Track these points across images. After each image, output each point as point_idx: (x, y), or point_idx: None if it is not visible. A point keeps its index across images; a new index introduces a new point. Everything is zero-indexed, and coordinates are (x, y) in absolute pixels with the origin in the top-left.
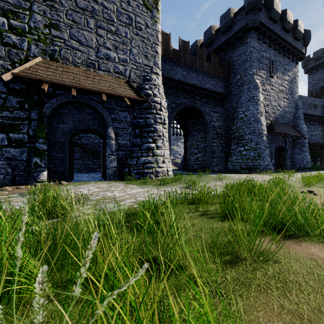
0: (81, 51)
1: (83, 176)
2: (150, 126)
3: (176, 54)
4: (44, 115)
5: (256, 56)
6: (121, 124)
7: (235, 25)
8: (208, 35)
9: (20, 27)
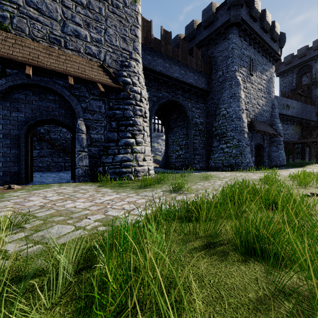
0: (41, 23)
1: (49, 176)
2: (128, 118)
3: (158, 44)
4: None
5: (238, 53)
6: (94, 115)
7: (217, 20)
8: (190, 29)
9: None
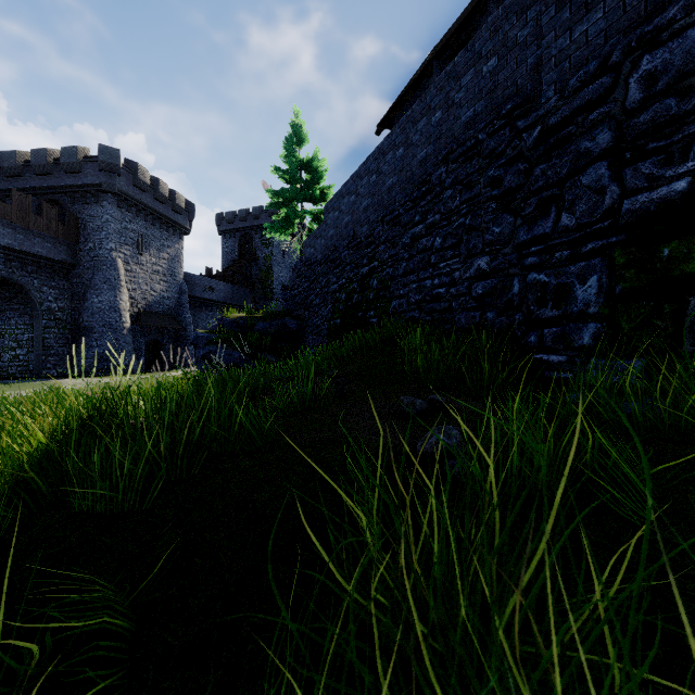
0: None
1: None
2: None
3: None
4: None
5: (117, 228)
6: None
7: (85, 174)
8: (40, 160)
9: None
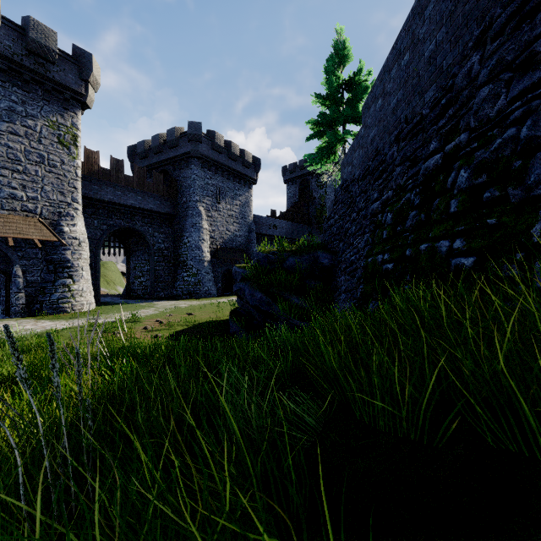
0: None
1: None
2: (66, 262)
3: (107, 174)
4: None
5: (200, 184)
6: (30, 261)
7: (180, 146)
8: (156, 143)
9: None
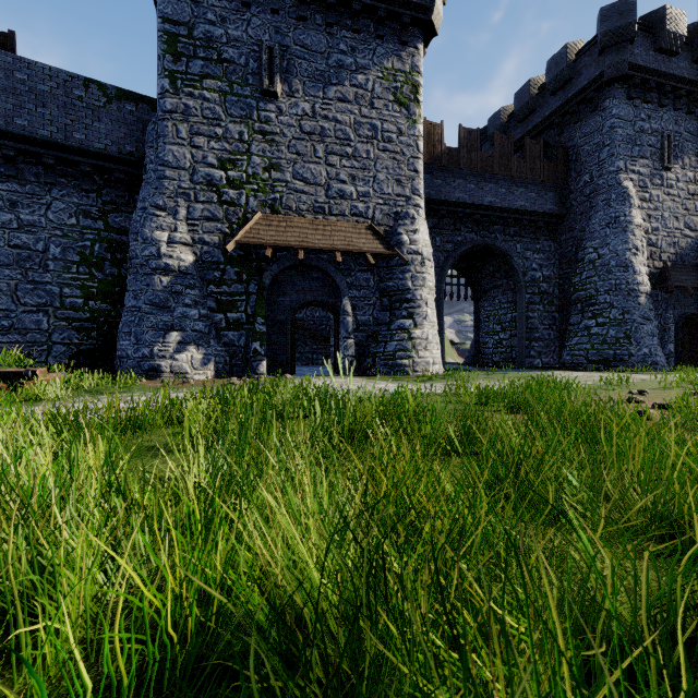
0: (307, 194)
1: (302, 370)
2: (404, 292)
3: (454, 157)
4: (264, 286)
5: (626, 133)
6: (360, 292)
7: (578, 76)
8: (523, 99)
9: (238, 178)
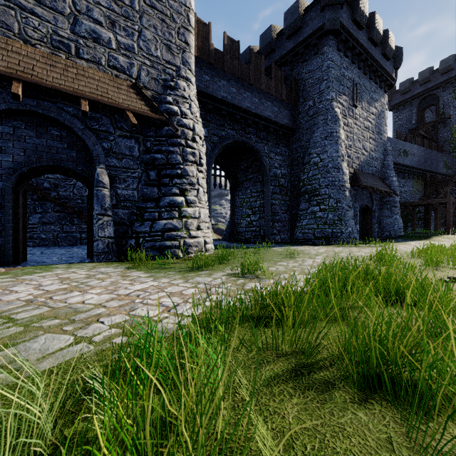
0: (39, 17)
1: (54, 253)
2: (175, 166)
3: (220, 59)
4: None
5: (336, 74)
6: (122, 161)
7: (305, 26)
8: (266, 39)
9: None
